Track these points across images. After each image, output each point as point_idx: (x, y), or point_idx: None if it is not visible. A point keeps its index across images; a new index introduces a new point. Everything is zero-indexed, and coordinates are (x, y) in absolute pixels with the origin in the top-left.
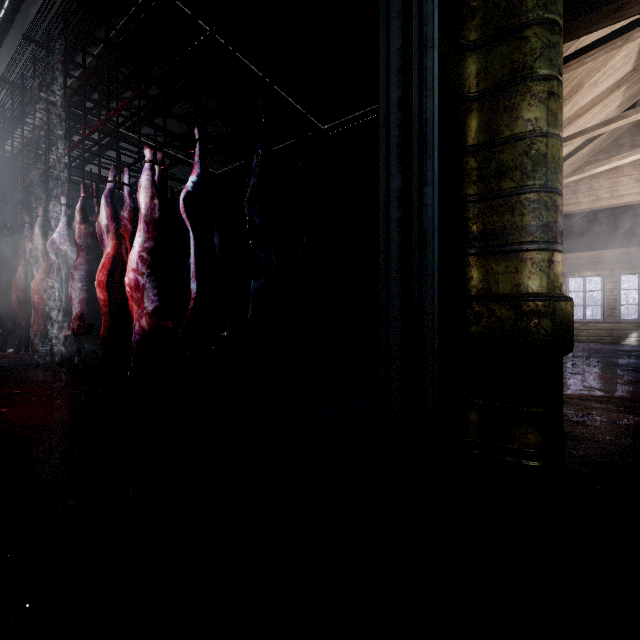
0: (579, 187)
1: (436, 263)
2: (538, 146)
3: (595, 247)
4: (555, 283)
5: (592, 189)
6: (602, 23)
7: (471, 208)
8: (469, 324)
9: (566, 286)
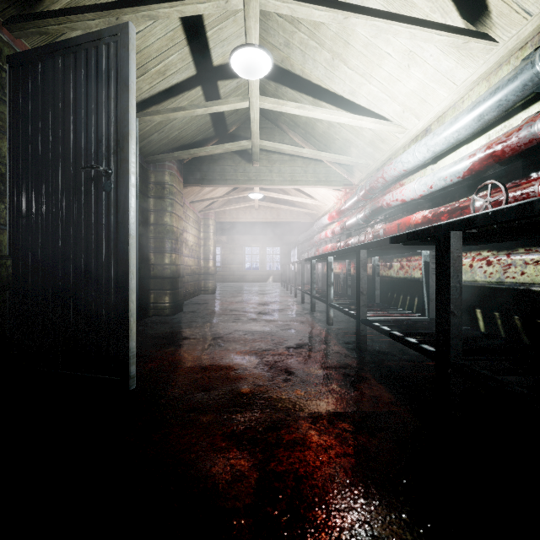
0: (226, 211)
1: (138, 258)
2: (168, 228)
3: (248, 234)
4: (172, 261)
5: (231, 213)
6: (196, 186)
7: (152, 240)
8: (151, 271)
9: (244, 251)
